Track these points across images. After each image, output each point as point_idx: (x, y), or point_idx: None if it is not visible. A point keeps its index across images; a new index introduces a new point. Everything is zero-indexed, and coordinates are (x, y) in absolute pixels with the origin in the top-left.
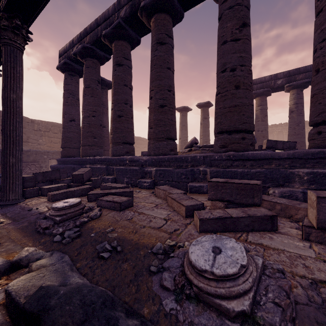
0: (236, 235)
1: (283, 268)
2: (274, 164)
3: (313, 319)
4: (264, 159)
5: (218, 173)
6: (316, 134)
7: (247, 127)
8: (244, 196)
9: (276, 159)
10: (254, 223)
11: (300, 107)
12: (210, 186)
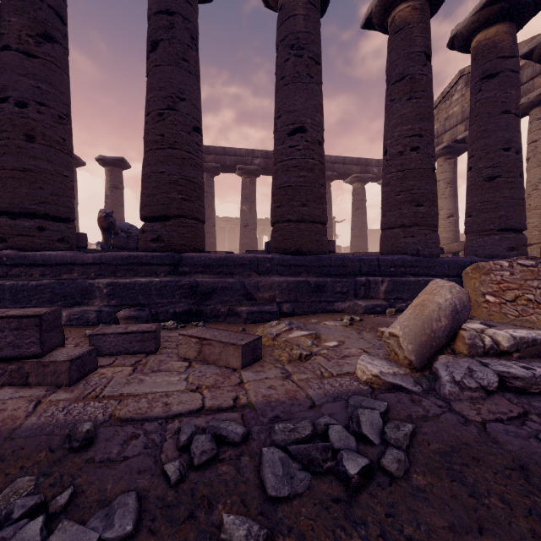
0: None
1: None
2: (77, 272)
3: None
4: (62, 265)
5: None
6: (142, 232)
7: (50, 210)
8: None
9: (80, 265)
10: None
11: (210, 198)
12: None
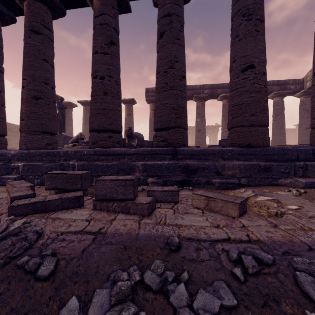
0: (43, 215)
1: (51, 229)
2: (127, 158)
3: (30, 254)
4: (120, 154)
5: (84, 166)
6: (155, 137)
7: (113, 128)
8: (71, 184)
9: (128, 155)
10: (64, 203)
11: None
12: (47, 177)
